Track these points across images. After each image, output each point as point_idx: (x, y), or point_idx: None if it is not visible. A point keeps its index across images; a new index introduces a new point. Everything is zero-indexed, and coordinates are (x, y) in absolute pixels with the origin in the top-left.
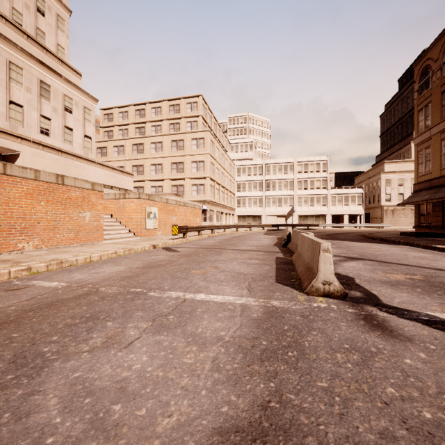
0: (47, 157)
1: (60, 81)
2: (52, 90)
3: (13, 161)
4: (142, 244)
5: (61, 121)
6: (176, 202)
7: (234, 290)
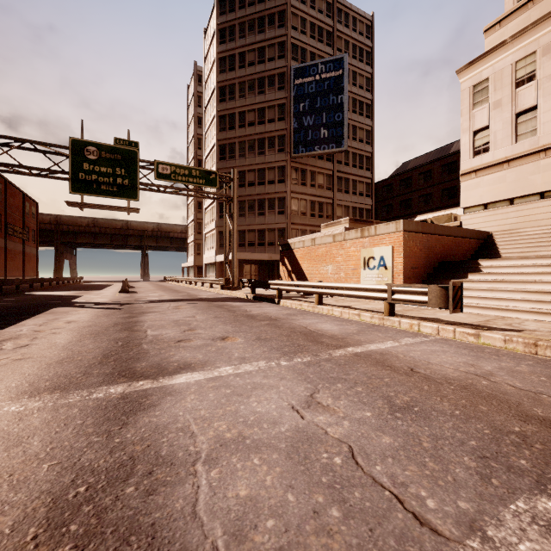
0: None
1: None
2: None
3: None
4: None
5: None
6: None
7: None
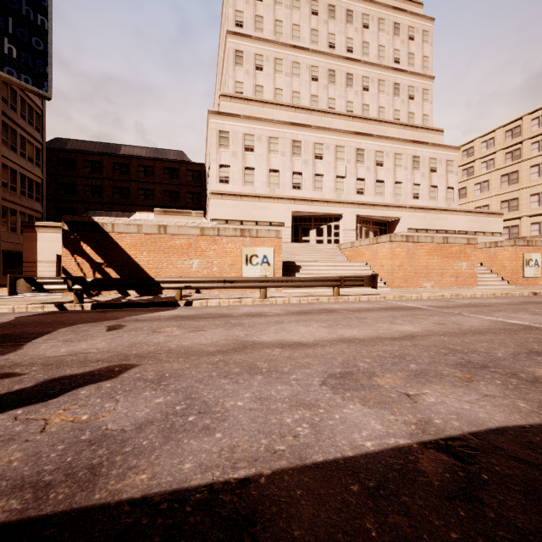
0: (417, 217)
1: (426, 149)
2: (421, 160)
3: (395, 225)
4: (519, 291)
5: (427, 182)
6: None
7: None
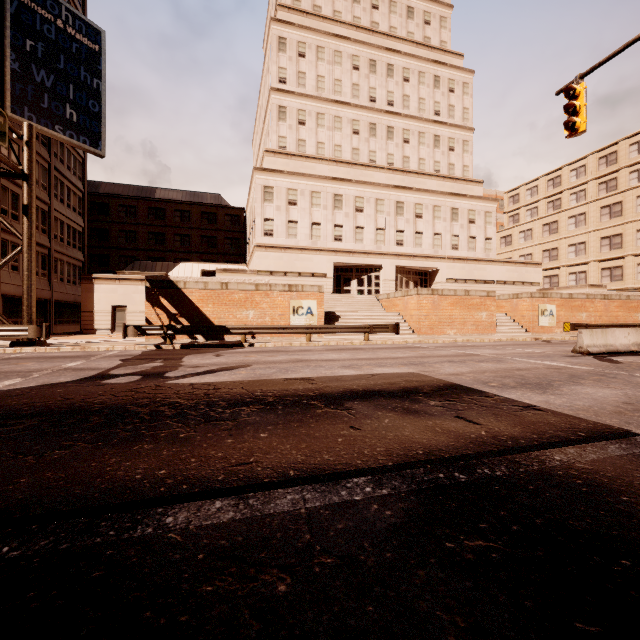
0: (456, 267)
1: (465, 201)
2: (459, 211)
3: (435, 275)
4: (525, 337)
5: (466, 233)
6: (588, 296)
7: (540, 350)
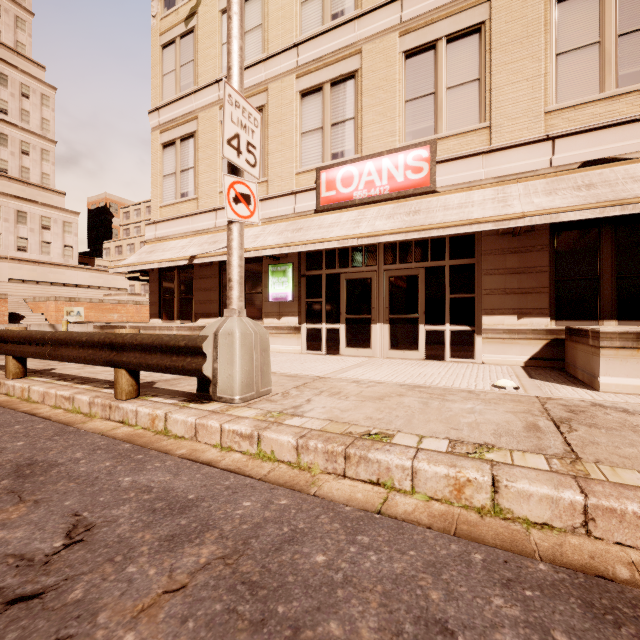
0: (24, 268)
1: (37, 207)
2: (29, 215)
3: None
4: None
5: (39, 238)
6: (120, 301)
7: None
